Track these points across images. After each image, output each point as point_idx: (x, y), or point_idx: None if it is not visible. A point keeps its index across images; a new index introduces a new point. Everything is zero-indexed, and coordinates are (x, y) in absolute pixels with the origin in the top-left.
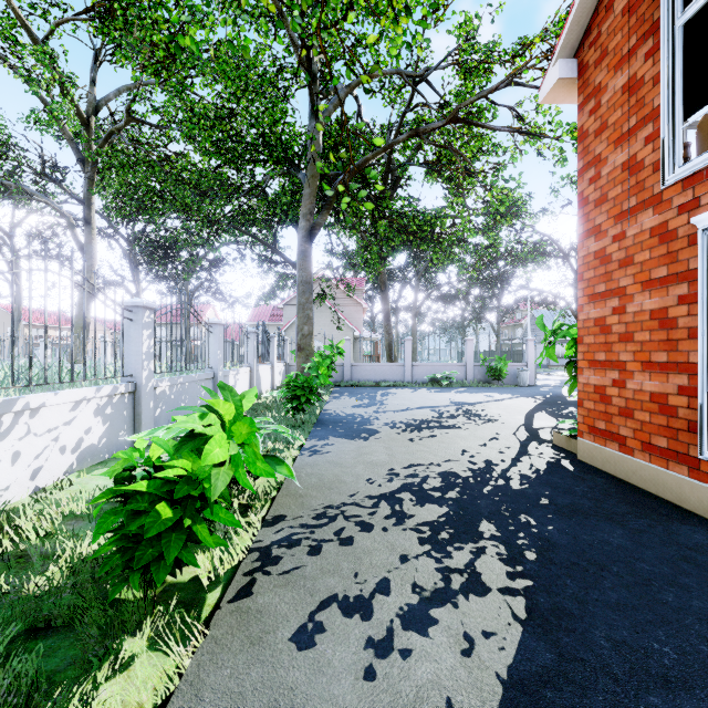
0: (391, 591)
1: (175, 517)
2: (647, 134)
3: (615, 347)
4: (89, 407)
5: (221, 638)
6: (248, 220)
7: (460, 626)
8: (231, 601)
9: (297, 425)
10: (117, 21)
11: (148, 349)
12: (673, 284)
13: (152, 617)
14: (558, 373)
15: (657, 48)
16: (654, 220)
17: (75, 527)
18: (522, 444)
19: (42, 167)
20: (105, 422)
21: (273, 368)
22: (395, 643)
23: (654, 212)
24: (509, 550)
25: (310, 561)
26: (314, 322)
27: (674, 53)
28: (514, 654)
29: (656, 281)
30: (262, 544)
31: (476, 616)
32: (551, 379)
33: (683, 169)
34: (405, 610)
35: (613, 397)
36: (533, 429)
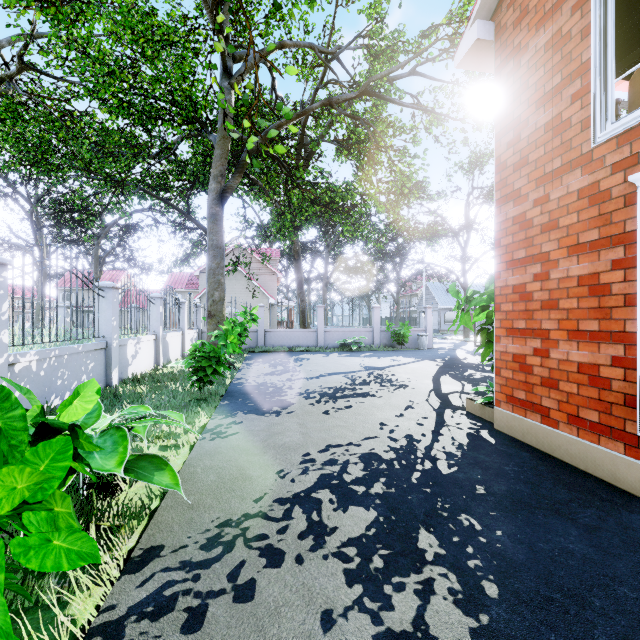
0: None
1: None
2: (575, 91)
3: (537, 315)
4: None
5: None
6: (159, 184)
7: None
8: None
9: (203, 398)
10: None
11: None
12: (605, 248)
13: None
14: (448, 337)
15: None
16: (582, 181)
17: None
18: (438, 412)
19: None
20: None
21: (184, 335)
22: None
23: (582, 173)
24: (462, 582)
25: None
26: (230, 289)
27: (606, 3)
28: None
29: (585, 245)
30: (112, 616)
31: None
32: (444, 343)
33: (618, 124)
34: None
35: (534, 367)
36: (443, 395)
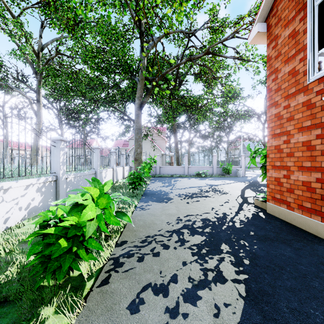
0: (178, 281)
1: (68, 246)
2: (301, 57)
3: (285, 159)
4: (33, 188)
5: (92, 307)
6: (112, 100)
7: (213, 300)
8: (98, 286)
9: (134, 195)
10: (51, 7)
11: (63, 160)
12: (313, 129)
13: (56, 297)
14: (255, 171)
15: (305, 16)
16: (304, 98)
17: (24, 247)
18: (240, 204)
19: (17, 75)
20: (42, 195)
21: (124, 169)
22: (180, 310)
23: (304, 95)
24: (236, 259)
25: (138, 265)
26: (143, 147)
27: (314, 18)
28: (240, 316)
29: (305, 128)
30: (115, 256)
31: (220, 295)
32: (252, 174)
33: (318, 74)
34: (185, 291)
35: (284, 183)
36: (245, 197)
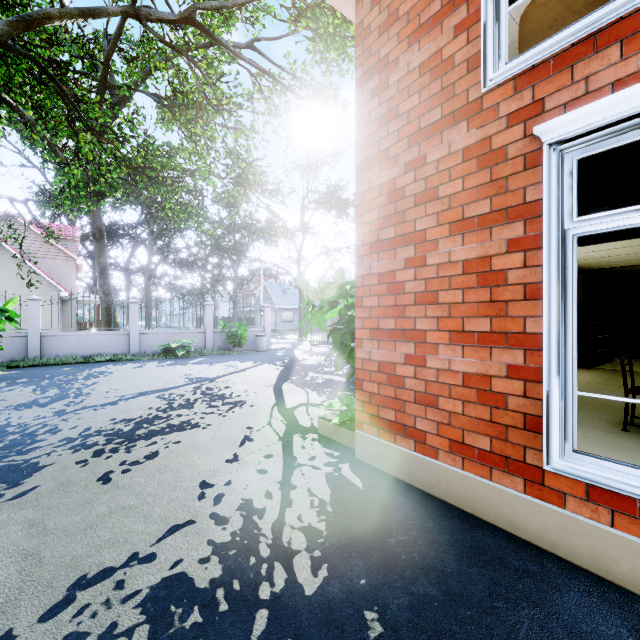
0: None
1: None
2: (459, 20)
3: (410, 312)
4: None
5: None
6: None
7: None
8: None
9: None
10: None
11: None
12: (499, 224)
13: None
14: (285, 336)
15: None
16: (469, 137)
17: None
18: (284, 442)
19: None
20: None
21: None
22: None
23: (469, 127)
24: None
25: None
26: None
27: None
28: None
29: (473, 221)
30: None
31: None
32: (282, 343)
33: (518, 61)
34: None
35: (407, 378)
36: (289, 411)
